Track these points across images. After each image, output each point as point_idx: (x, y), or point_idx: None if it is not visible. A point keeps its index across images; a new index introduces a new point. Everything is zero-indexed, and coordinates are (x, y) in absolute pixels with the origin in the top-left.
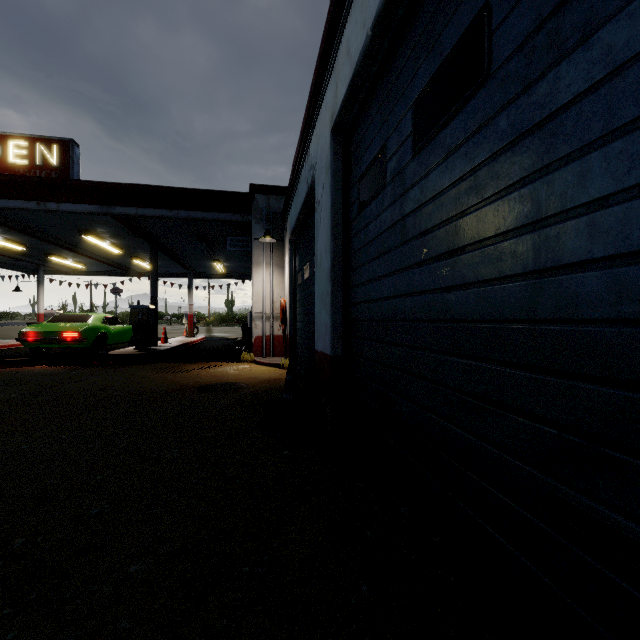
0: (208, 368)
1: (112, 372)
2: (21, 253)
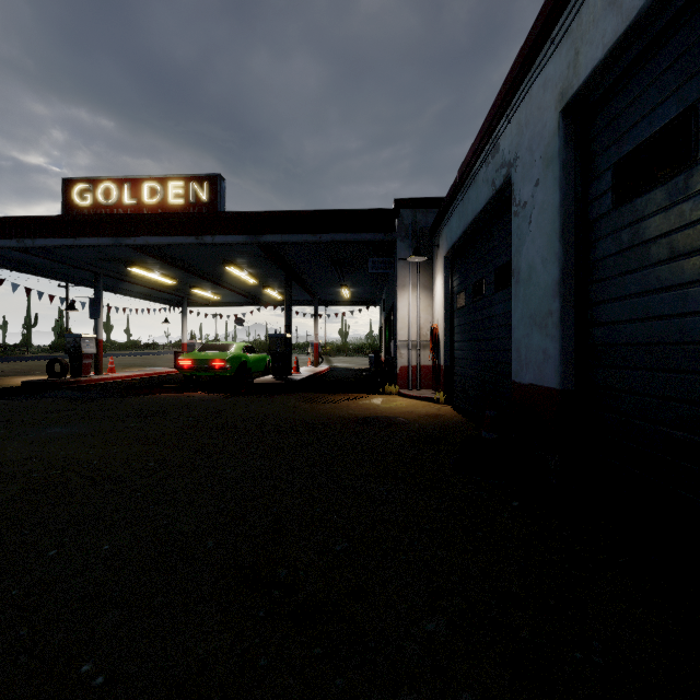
0: (354, 400)
1: (264, 400)
2: (171, 287)
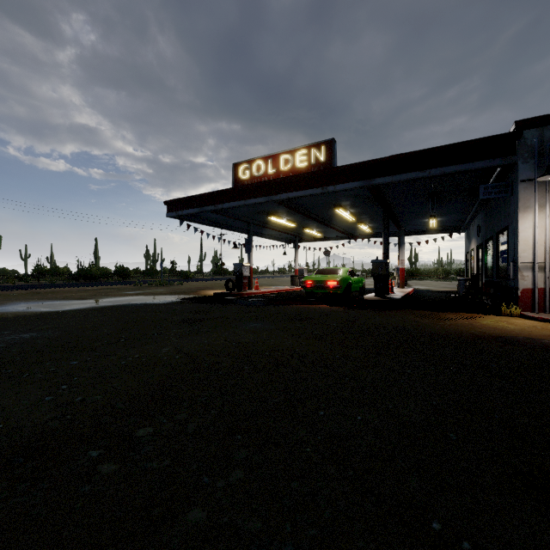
0: (471, 319)
1: (382, 314)
2: (289, 229)
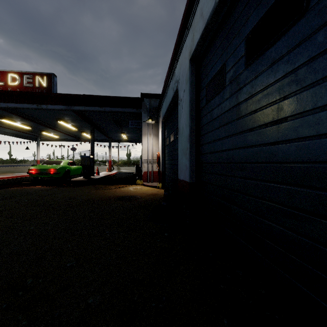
0: (120, 188)
1: (73, 189)
2: (29, 130)
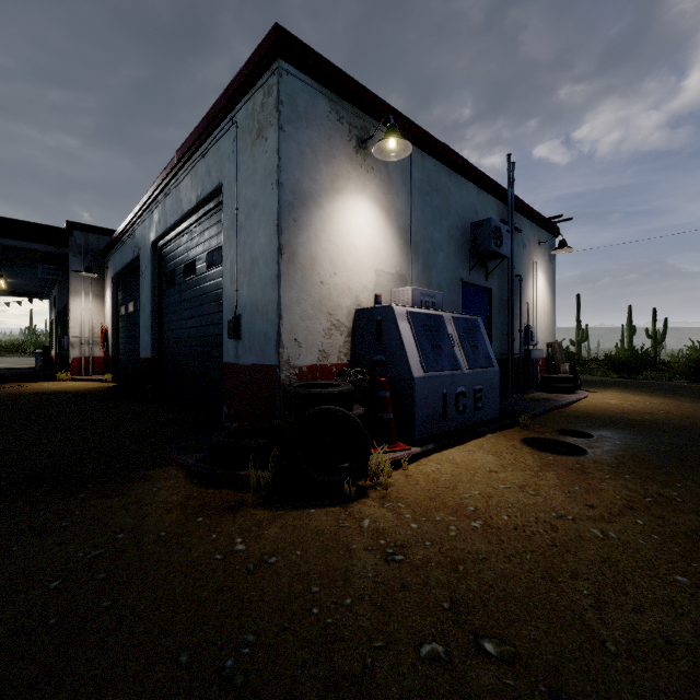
0: (23, 385)
1: None
2: None
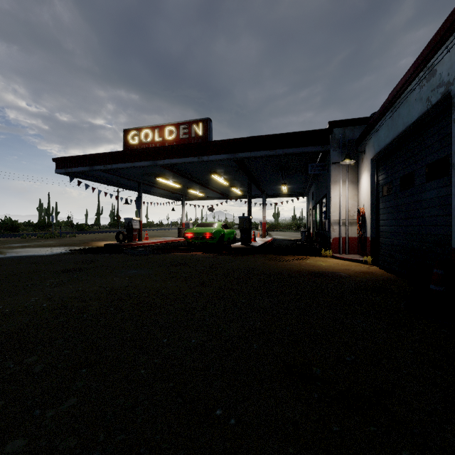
0: (301, 260)
1: (241, 258)
2: (176, 189)
